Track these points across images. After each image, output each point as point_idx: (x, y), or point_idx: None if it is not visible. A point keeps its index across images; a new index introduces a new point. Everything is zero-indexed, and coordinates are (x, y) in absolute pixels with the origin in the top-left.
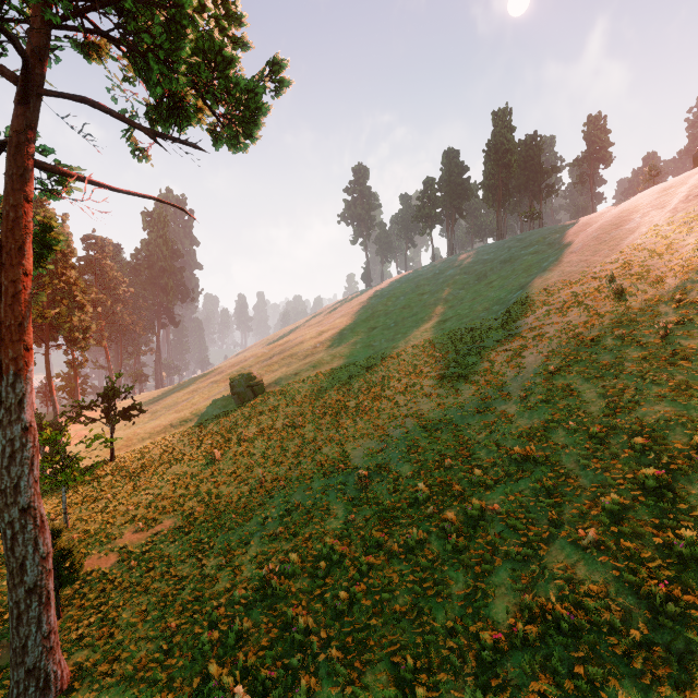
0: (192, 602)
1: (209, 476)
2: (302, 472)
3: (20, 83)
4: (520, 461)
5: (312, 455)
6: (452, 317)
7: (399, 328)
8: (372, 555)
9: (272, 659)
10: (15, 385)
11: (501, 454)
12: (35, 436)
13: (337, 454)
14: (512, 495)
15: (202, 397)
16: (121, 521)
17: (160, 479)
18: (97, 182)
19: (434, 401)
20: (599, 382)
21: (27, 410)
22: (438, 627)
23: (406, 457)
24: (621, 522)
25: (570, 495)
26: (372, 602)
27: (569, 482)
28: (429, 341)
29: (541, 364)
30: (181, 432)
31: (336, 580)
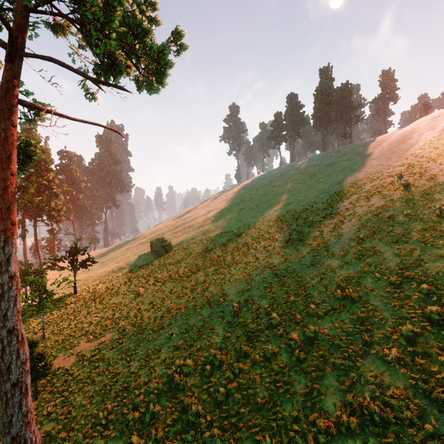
0: (122, 391)
1: (136, 305)
2: (196, 304)
3: (8, 48)
4: (342, 299)
5: (202, 292)
6: (293, 202)
7: (259, 209)
8: (241, 362)
9: (173, 433)
10: (5, 248)
11: (328, 294)
12: (18, 282)
13: (218, 292)
14: (336, 323)
15: (132, 253)
16: (79, 334)
17: (105, 307)
18: (60, 114)
19: (282, 257)
20: (394, 245)
21: (13, 265)
22: (287, 415)
23: (264, 295)
24: (414, 345)
25: (377, 324)
26: (241, 396)
27: (376, 315)
28: (278, 217)
29: (354, 233)
30: (119, 276)
31: (217, 379)
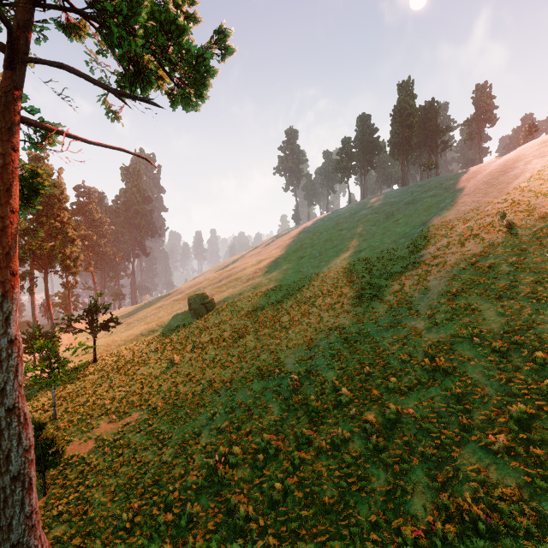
0: (152, 485)
1: (170, 376)
2: (244, 375)
3: (6, 50)
4: (431, 371)
5: (252, 361)
6: (365, 248)
7: (323, 257)
8: (303, 450)
9: (217, 542)
10: (3, 304)
11: (413, 363)
12: (19, 348)
13: (273, 360)
14: (424, 401)
15: (166, 312)
16: (98, 413)
17: (131, 378)
18: (74, 136)
19: (353, 317)
20: (497, 302)
21: (13, 326)
22: (363, 520)
23: (330, 364)
24: (528, 430)
25: (478, 403)
26: (303, 494)
27: (476, 391)
28: (347, 268)
29: (444, 287)
30: (149, 340)
31: (272, 472)
